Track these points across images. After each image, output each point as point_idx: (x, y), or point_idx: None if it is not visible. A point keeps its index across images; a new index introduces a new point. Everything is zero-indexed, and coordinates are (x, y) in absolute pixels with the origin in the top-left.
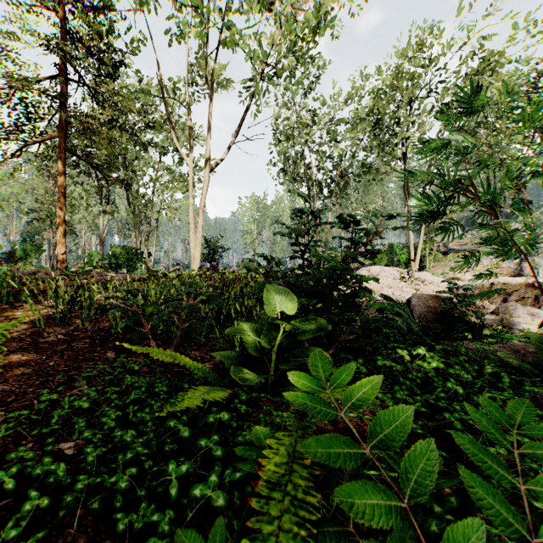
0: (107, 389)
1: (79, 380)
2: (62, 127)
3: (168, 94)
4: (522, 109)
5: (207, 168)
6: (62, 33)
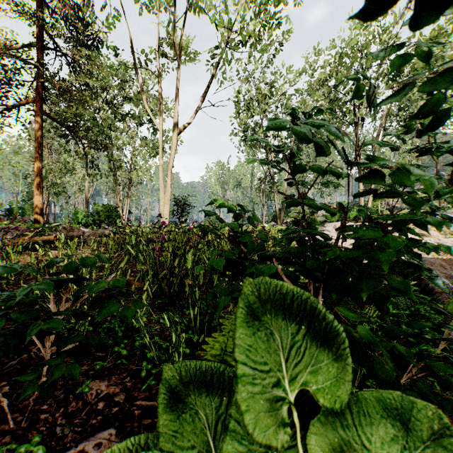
0: None
1: None
2: (38, 92)
3: (140, 65)
4: None
5: (175, 131)
6: (38, 3)
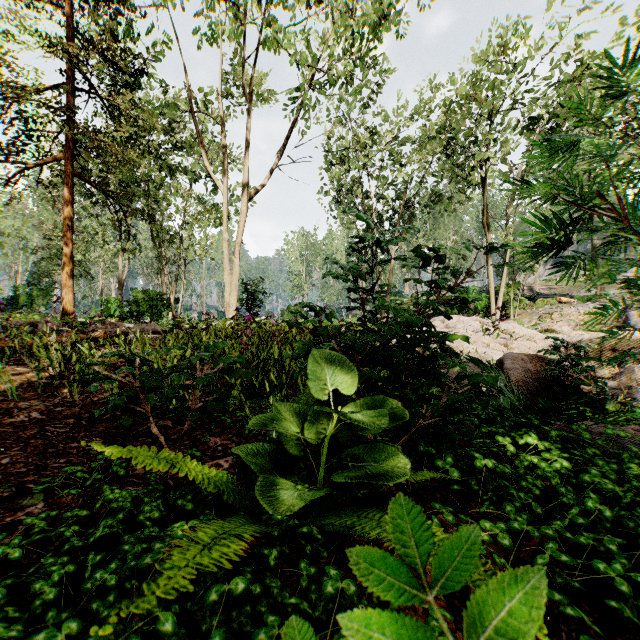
0: (66, 515)
1: (33, 494)
2: (69, 147)
3: (198, 107)
4: (625, 125)
5: (245, 196)
6: (68, 32)
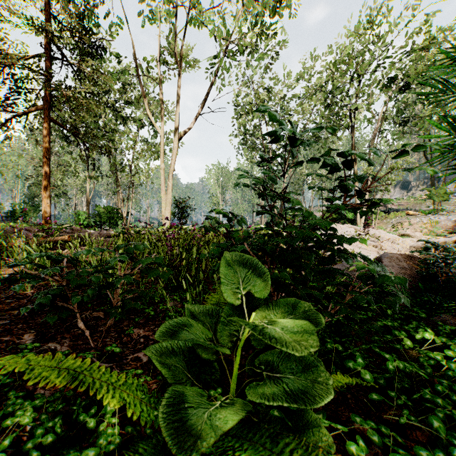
0: None
1: None
2: (46, 100)
3: (142, 72)
4: None
5: (176, 136)
6: (46, 15)
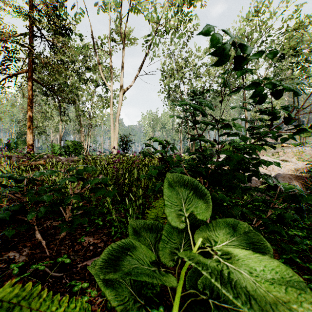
0: None
1: None
2: (30, 65)
3: (97, 47)
4: None
5: (121, 91)
6: (30, 6)
